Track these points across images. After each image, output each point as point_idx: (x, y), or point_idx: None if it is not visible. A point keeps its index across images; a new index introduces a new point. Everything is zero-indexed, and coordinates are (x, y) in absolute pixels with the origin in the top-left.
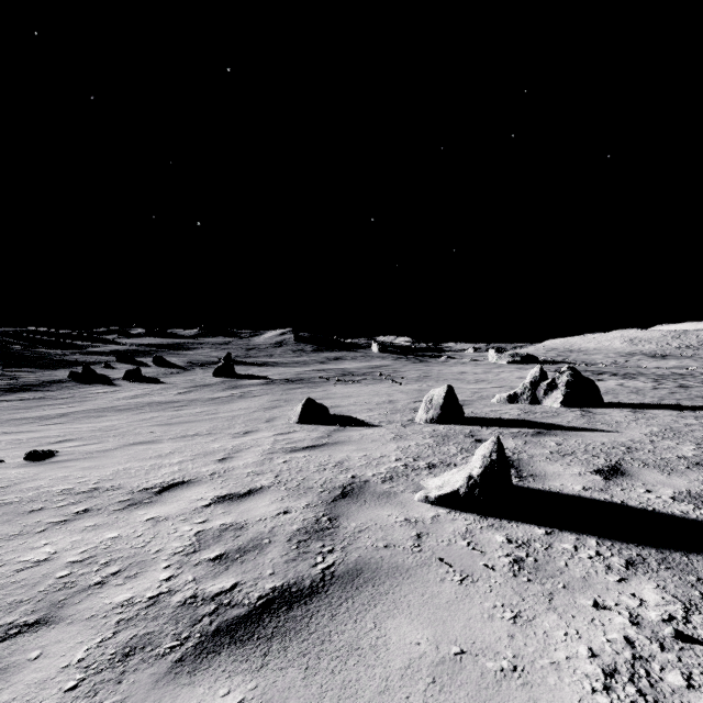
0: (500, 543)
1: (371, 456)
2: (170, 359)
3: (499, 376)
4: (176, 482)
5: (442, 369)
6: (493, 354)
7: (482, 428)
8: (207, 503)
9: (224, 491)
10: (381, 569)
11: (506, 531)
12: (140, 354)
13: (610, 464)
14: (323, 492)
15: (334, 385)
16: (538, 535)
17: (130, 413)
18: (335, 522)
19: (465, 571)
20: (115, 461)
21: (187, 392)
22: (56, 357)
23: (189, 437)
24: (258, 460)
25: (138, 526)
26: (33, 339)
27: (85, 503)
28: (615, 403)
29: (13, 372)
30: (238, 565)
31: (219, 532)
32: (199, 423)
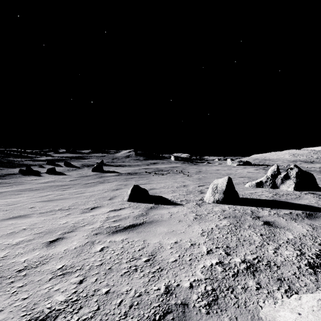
0: None
1: (182, 244)
2: (73, 163)
3: (237, 171)
4: None
5: (206, 168)
6: (229, 161)
7: (259, 209)
8: None
9: None
10: None
11: None
12: (59, 161)
13: None
14: None
15: (152, 176)
16: None
17: (36, 192)
18: None
19: None
20: None
21: (75, 180)
22: (17, 162)
23: (53, 212)
24: (80, 245)
25: None
26: (8, 154)
27: None
28: None
29: None
30: None
31: None
32: (68, 200)
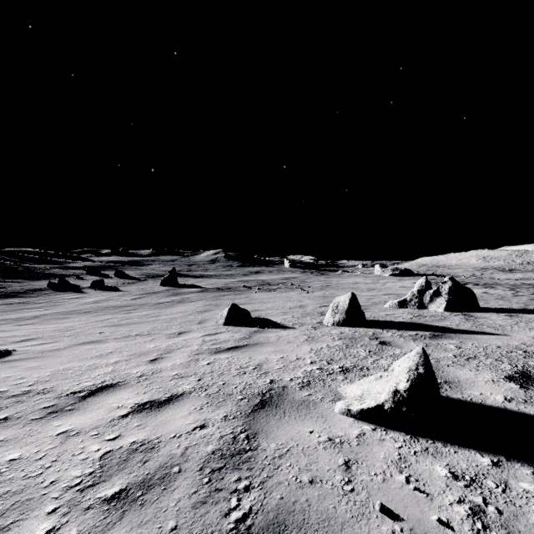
0: (444, 479)
1: (288, 358)
2: (128, 272)
3: (385, 285)
4: (104, 385)
5: (339, 280)
6: (378, 268)
7: (383, 331)
8: (125, 412)
9: (146, 397)
10: (309, 523)
11: (446, 459)
12: (105, 268)
13: (517, 369)
14: (242, 400)
15: (255, 292)
16: (485, 467)
17: (89, 315)
18: (253, 441)
19: (415, 531)
20: (59, 361)
21: (138, 298)
22: (40, 271)
23: (131, 337)
24: (185, 362)
25: (46, 443)
26: (23, 257)
27: (9, 409)
28: (489, 308)
29: (5, 283)
30: (137, 510)
31: (127, 454)
32: (142, 324)
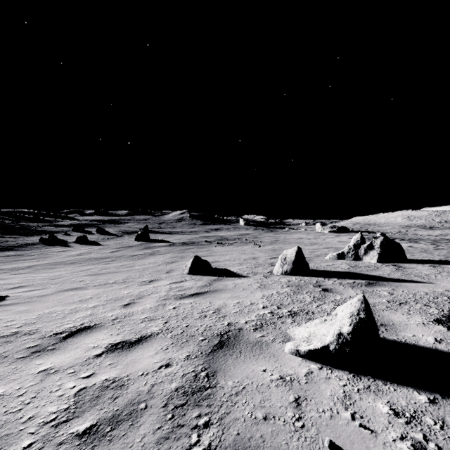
0: (386, 415)
1: (243, 303)
2: (108, 229)
3: (325, 240)
4: (83, 327)
5: (286, 236)
6: (319, 226)
7: (325, 279)
8: (99, 352)
9: (119, 338)
10: None
11: (386, 396)
12: (88, 226)
13: (444, 313)
14: (203, 341)
15: (215, 246)
16: (423, 404)
17: (74, 266)
18: (212, 379)
19: None
20: (45, 306)
21: (116, 251)
22: (33, 228)
23: (109, 285)
24: (154, 306)
25: (27, 381)
26: (19, 217)
27: None
28: (415, 260)
29: (3, 238)
30: (105, 445)
31: (99, 390)
32: (119, 273)
